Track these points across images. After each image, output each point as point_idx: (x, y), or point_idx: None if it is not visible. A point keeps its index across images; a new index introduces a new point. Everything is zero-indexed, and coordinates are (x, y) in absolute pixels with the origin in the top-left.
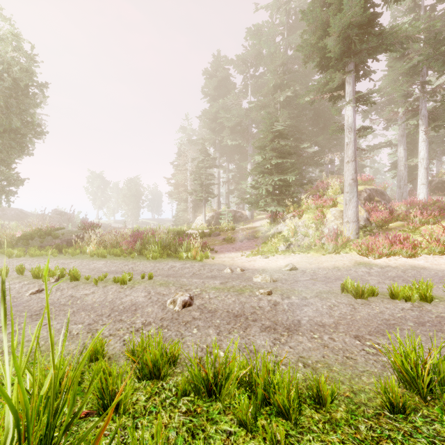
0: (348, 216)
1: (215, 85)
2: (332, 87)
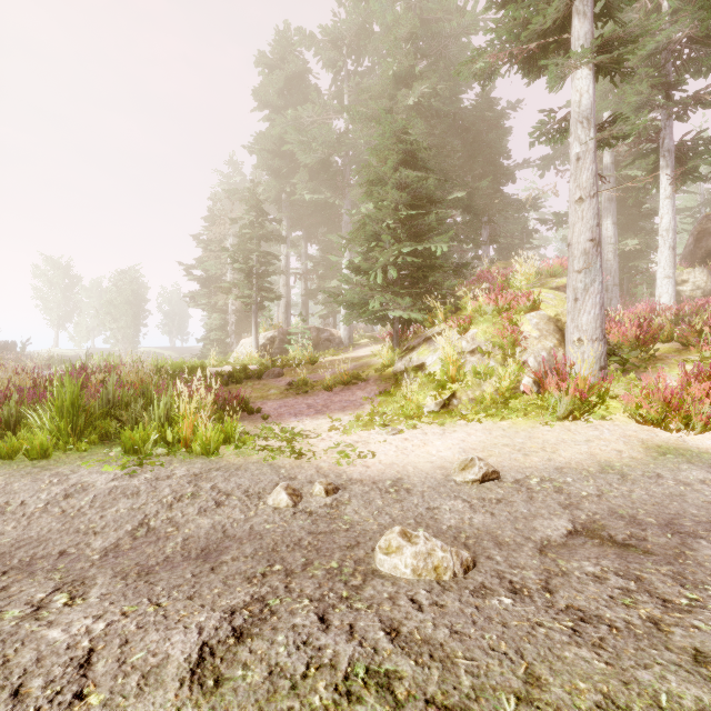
0: (582, 327)
1: (279, 88)
2: (536, 34)
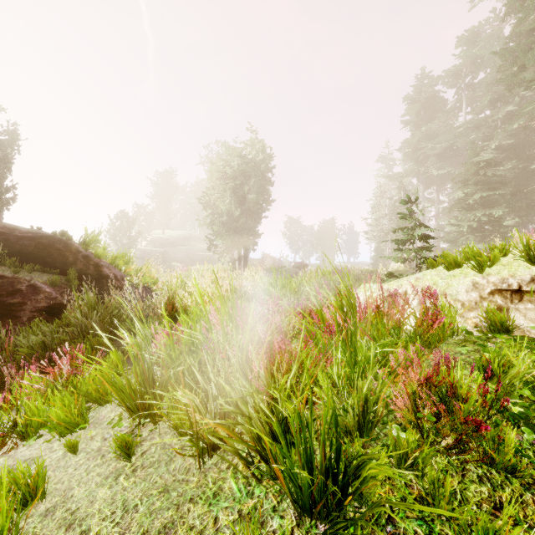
0: None
1: (418, 110)
2: None
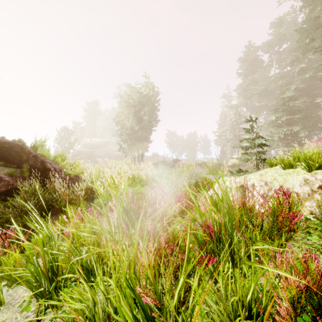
0: None
1: (246, 66)
2: None
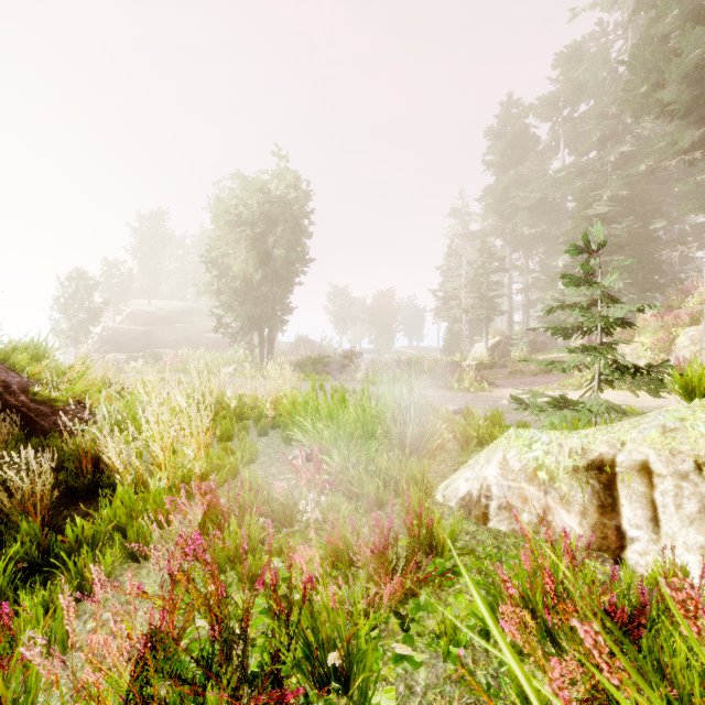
0: None
1: (503, 148)
2: (683, 146)
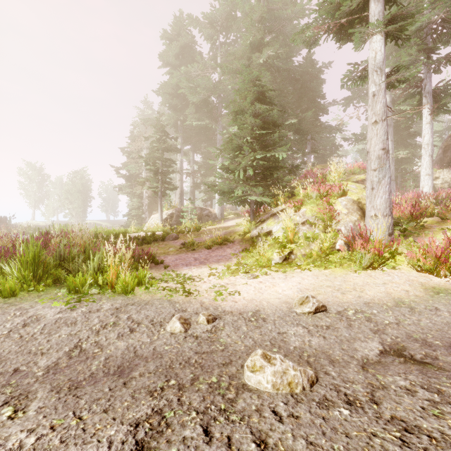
0: (376, 207)
1: (176, 53)
2: (346, 13)
